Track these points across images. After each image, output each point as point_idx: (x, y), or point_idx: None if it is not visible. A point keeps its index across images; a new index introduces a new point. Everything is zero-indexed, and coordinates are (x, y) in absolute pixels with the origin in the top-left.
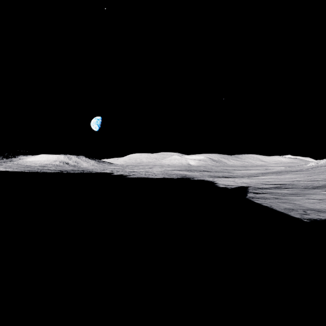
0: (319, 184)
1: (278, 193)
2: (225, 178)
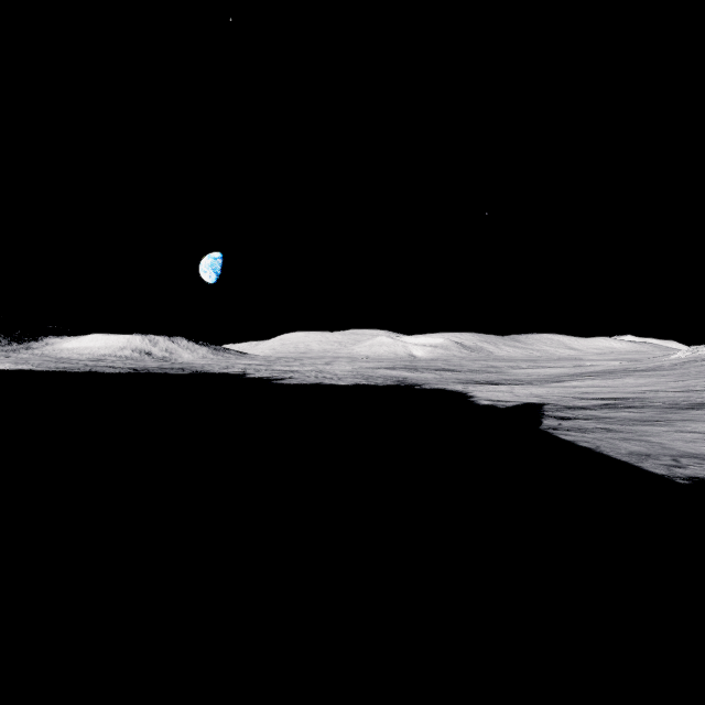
0: (701, 398)
1: (611, 419)
2: (491, 384)
